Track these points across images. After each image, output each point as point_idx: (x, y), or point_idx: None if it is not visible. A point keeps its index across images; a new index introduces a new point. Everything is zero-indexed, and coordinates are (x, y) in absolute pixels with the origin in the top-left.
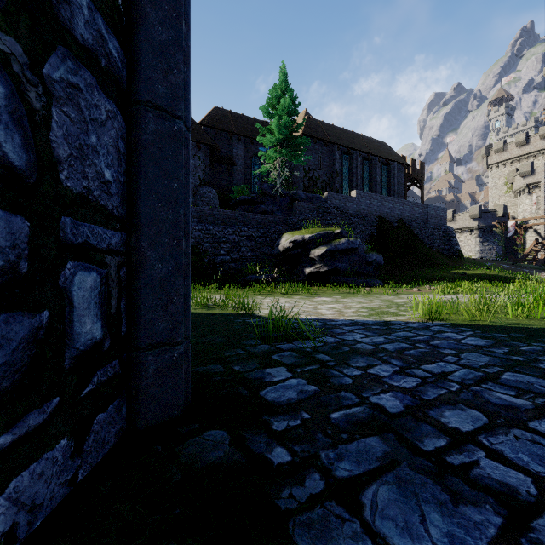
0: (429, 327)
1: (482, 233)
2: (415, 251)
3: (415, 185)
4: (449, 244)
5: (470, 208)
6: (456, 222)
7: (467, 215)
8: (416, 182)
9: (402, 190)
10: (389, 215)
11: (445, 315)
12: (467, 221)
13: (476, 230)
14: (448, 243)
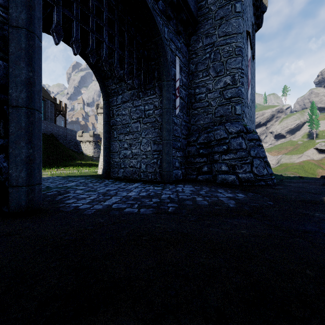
0: (51, 177)
1: (95, 144)
2: (59, 151)
3: (61, 114)
4: (77, 149)
5: (90, 131)
6: (83, 137)
7: (89, 134)
8: (62, 113)
9: (53, 116)
10: (45, 130)
11: (59, 175)
12: (88, 138)
13: (92, 142)
14: (77, 148)
